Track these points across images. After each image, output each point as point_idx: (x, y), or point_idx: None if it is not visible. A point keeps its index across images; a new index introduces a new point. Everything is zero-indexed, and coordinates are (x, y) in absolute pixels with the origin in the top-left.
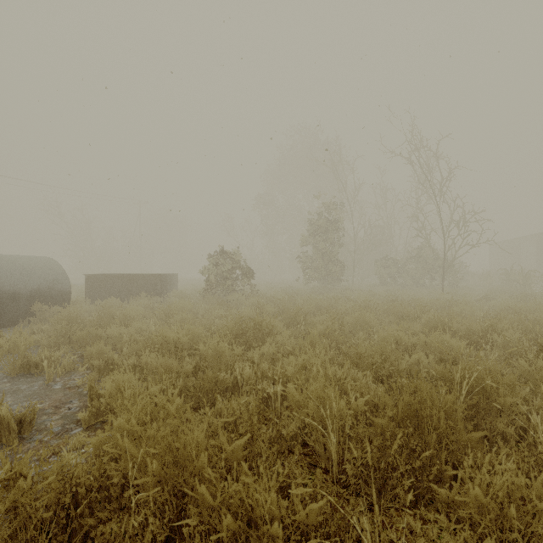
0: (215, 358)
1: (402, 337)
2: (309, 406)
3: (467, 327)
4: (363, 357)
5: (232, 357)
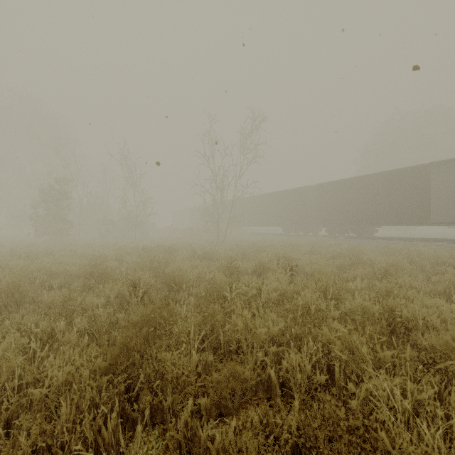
0: (15, 266)
1: (102, 253)
2: (70, 264)
3: (129, 249)
4: (86, 258)
5: (25, 265)
